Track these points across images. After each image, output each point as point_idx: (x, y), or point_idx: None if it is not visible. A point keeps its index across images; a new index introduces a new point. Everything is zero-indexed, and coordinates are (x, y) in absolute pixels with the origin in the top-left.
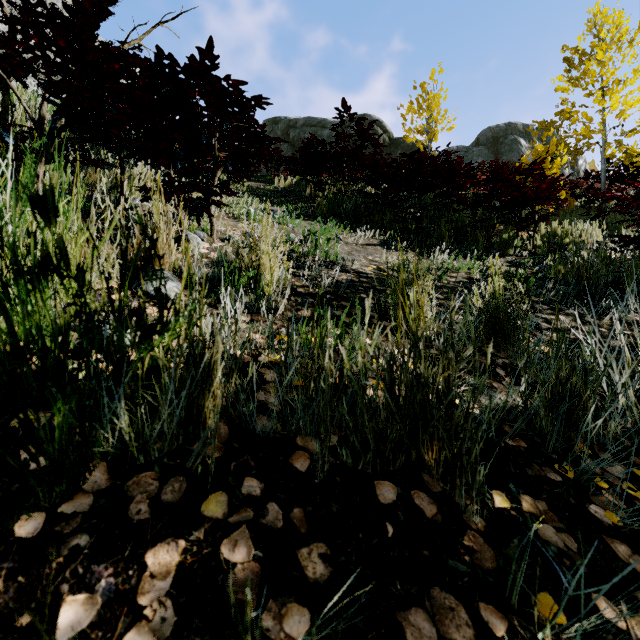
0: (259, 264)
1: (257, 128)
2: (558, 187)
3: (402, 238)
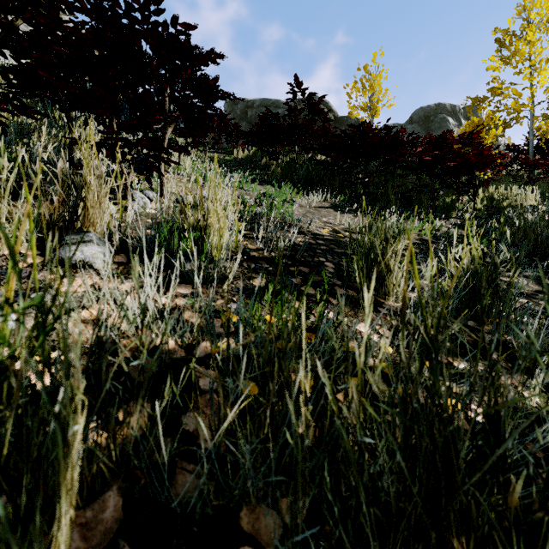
0: (206, 225)
1: (209, 83)
2: (495, 155)
3: (352, 202)
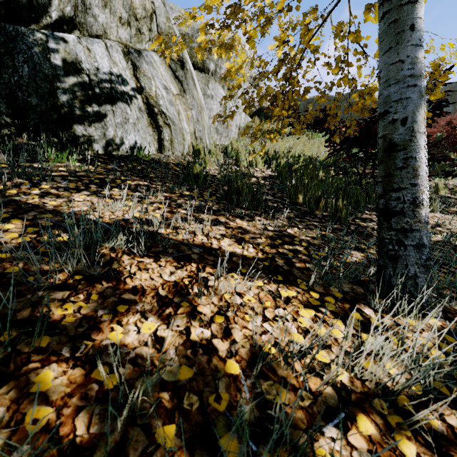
0: None
1: None
2: None
3: None
